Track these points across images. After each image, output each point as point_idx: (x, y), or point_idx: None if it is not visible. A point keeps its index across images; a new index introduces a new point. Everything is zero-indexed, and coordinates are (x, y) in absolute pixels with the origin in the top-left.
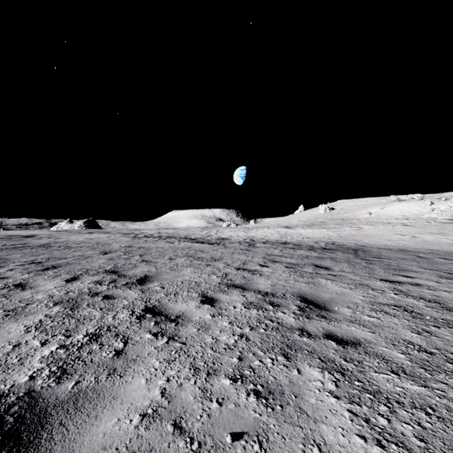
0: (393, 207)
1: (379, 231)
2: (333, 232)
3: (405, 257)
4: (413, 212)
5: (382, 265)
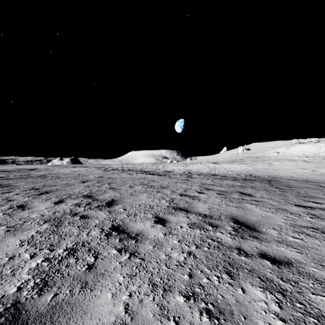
0: (295, 147)
1: (286, 166)
2: (250, 167)
3: (310, 187)
4: (312, 152)
5: (293, 192)
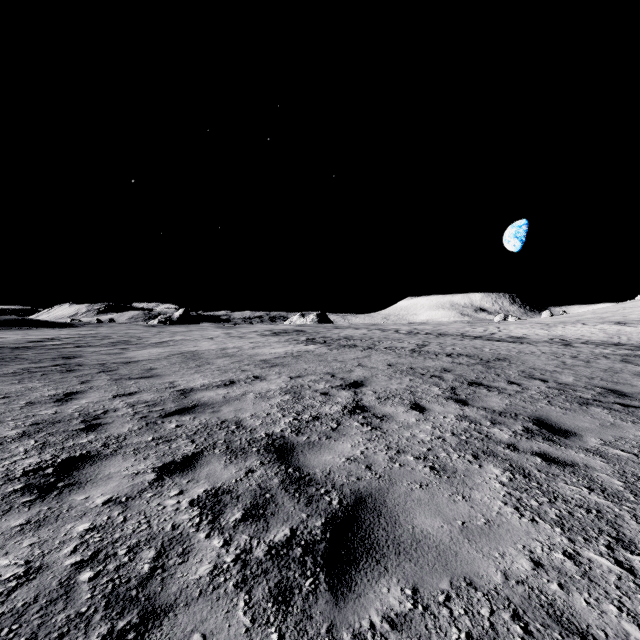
0: None
1: None
2: None
3: None
4: None
5: None
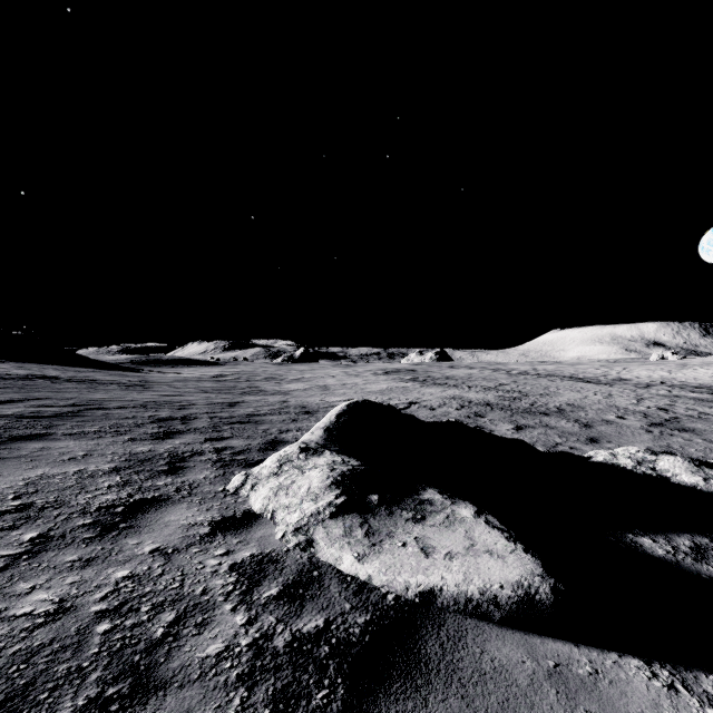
0: None
1: None
2: None
3: None
4: None
5: None
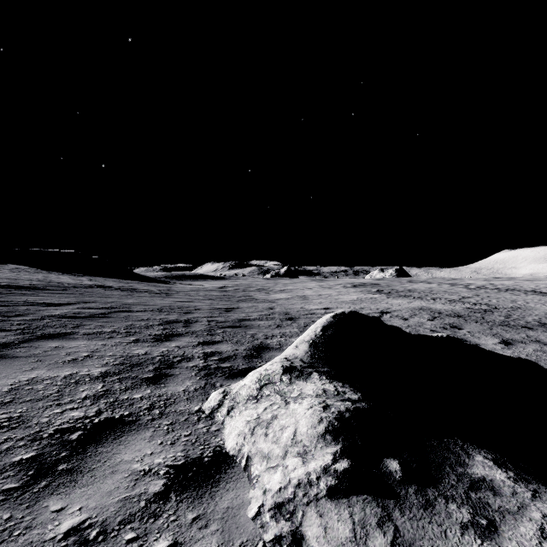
0: None
1: None
2: None
3: None
4: None
5: None
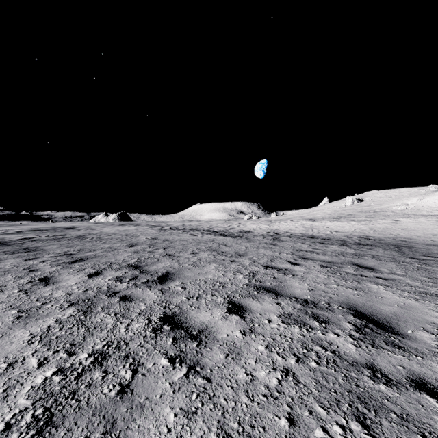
0: (434, 197)
1: (420, 224)
2: (365, 225)
3: None
4: None
5: None
